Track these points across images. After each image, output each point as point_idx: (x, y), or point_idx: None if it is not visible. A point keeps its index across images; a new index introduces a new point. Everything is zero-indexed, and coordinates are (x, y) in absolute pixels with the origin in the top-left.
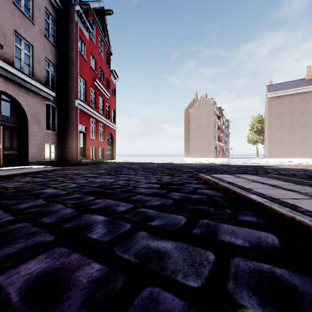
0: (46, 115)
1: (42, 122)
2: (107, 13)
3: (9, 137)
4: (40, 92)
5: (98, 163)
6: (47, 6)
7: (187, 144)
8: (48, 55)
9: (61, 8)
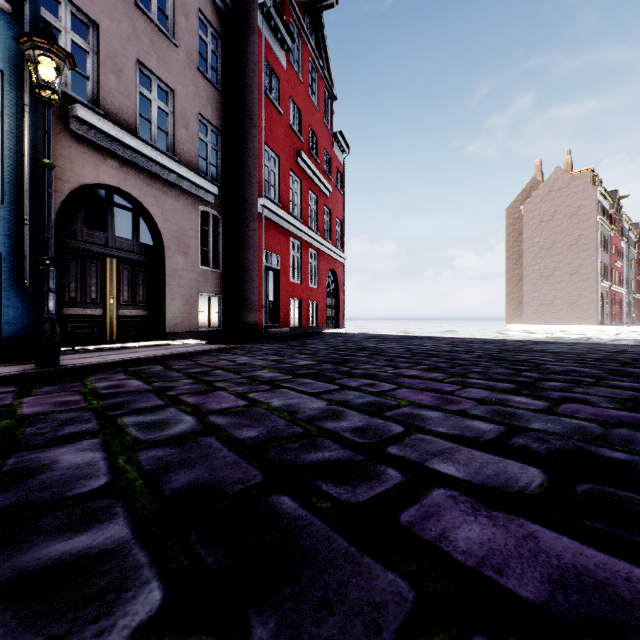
0: (204, 238)
1: (193, 249)
2: (326, 6)
3: (130, 282)
4: (188, 187)
5: (304, 336)
6: (202, 6)
7: (513, 290)
8: (204, 109)
9: (229, 7)
